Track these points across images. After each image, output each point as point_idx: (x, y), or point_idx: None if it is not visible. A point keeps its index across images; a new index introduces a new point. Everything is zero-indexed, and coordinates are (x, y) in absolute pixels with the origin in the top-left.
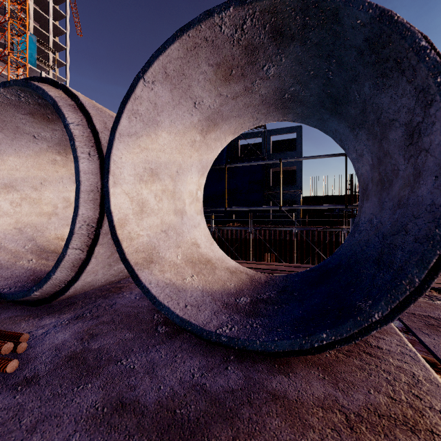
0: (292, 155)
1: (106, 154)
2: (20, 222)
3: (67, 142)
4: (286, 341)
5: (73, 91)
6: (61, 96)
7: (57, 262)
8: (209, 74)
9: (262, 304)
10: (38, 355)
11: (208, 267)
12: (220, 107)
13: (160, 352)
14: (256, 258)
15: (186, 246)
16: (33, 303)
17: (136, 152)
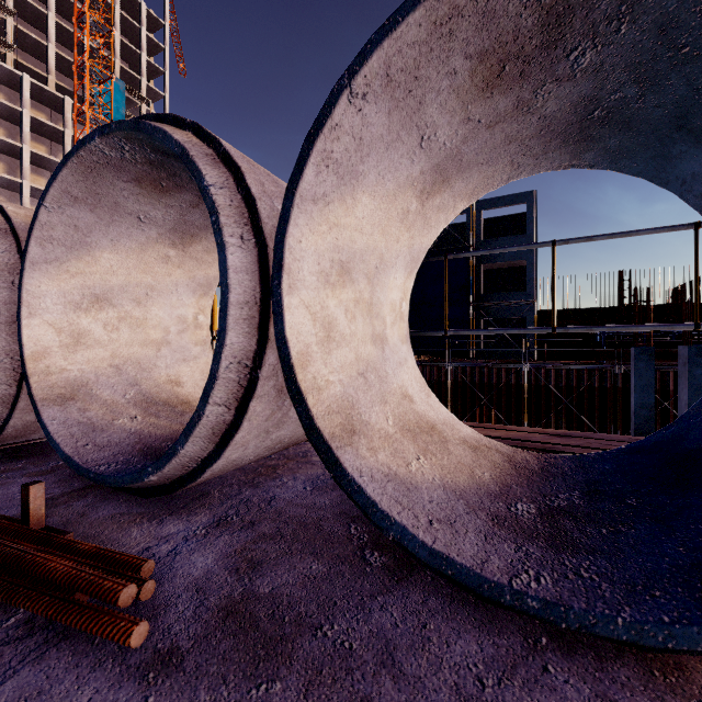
0: (519, 241)
1: (277, 234)
2: (117, 355)
3: (186, 226)
4: (700, 629)
5: (210, 132)
6: (192, 140)
7: (188, 427)
8: (461, 77)
9: (568, 520)
10: (170, 601)
11: (435, 438)
12: (461, 146)
13: (389, 613)
14: (458, 414)
15: (395, 400)
16: (144, 492)
17: (322, 231)
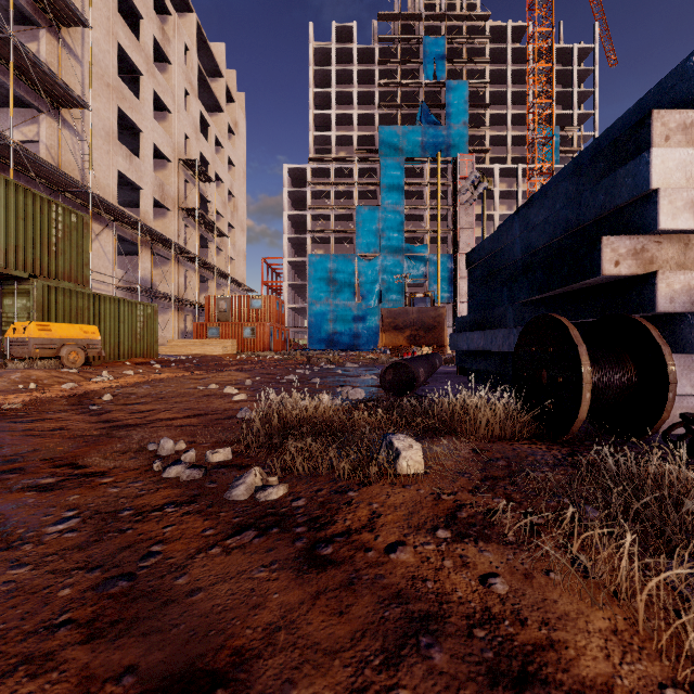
0: None
1: None
2: None
3: None
4: None
5: None
6: None
7: None
8: None
9: None
10: None
11: None
12: None
13: None
14: None
15: None
16: None
17: None
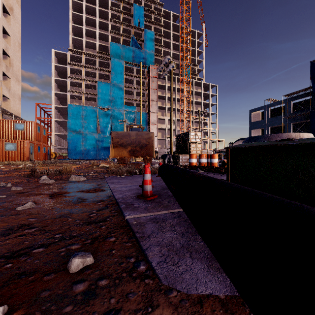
0: None
1: None
2: None
3: None
4: None
5: None
6: None
7: None
8: None
9: None
10: None
11: None
12: None
13: None
14: None
15: None
16: None
17: None
